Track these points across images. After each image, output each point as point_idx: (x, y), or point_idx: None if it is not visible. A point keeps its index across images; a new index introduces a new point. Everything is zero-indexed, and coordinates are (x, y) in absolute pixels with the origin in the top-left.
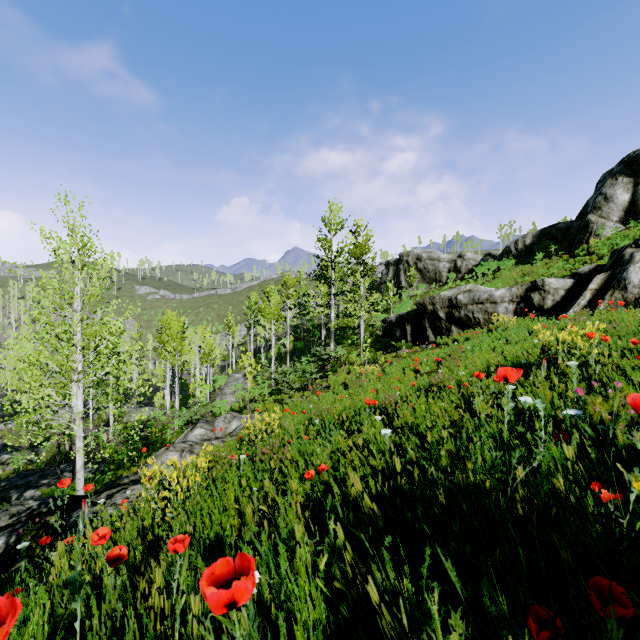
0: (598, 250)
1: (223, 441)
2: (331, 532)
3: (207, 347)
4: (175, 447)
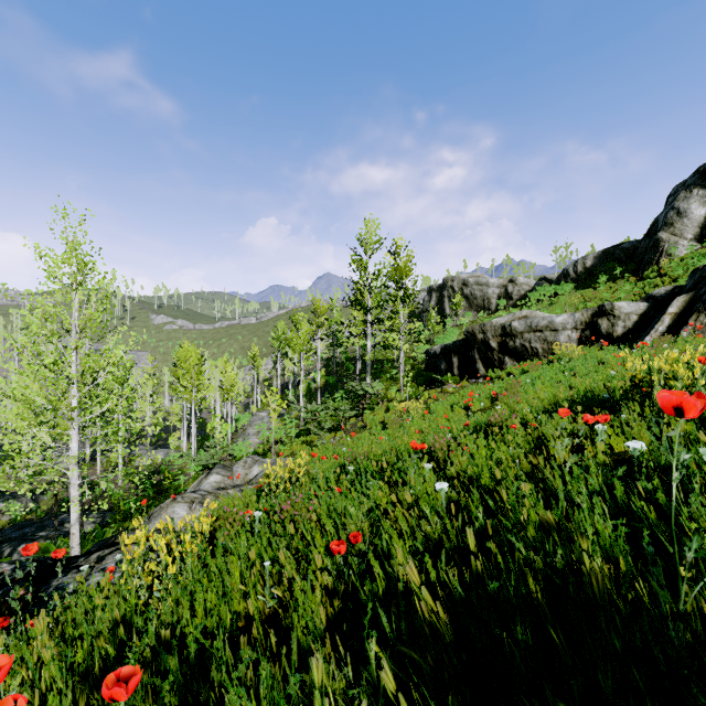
0: (671, 272)
1: (241, 490)
2: (372, 661)
3: (228, 382)
4: (184, 498)
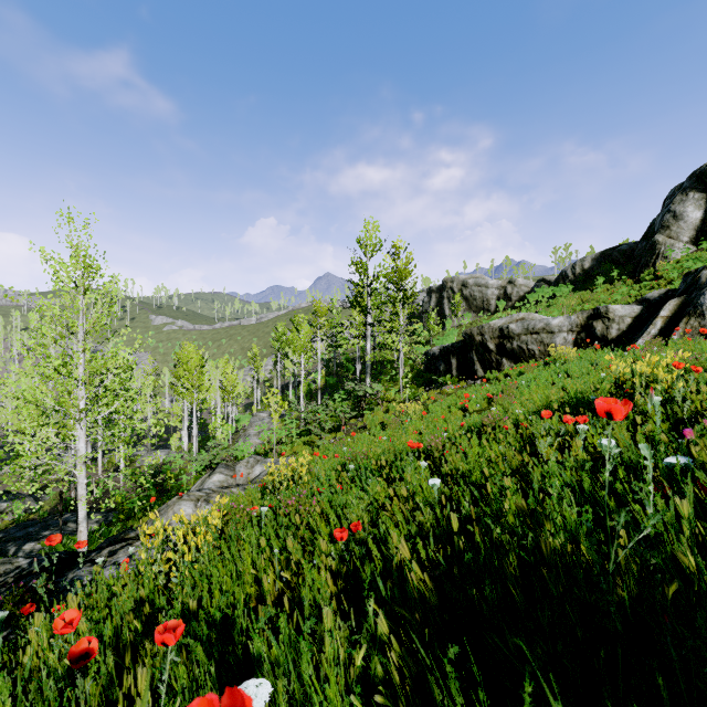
0: (666, 274)
1: (244, 489)
2: (370, 617)
3: (229, 383)
4: (189, 496)
